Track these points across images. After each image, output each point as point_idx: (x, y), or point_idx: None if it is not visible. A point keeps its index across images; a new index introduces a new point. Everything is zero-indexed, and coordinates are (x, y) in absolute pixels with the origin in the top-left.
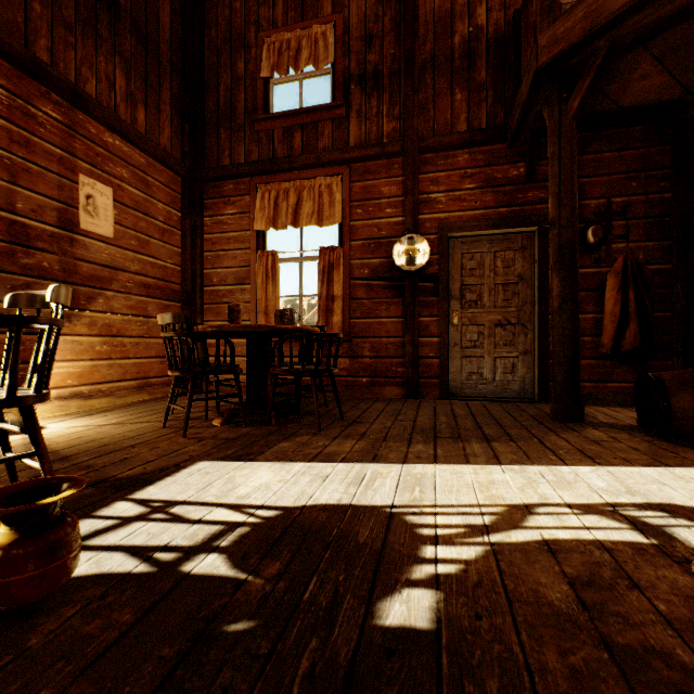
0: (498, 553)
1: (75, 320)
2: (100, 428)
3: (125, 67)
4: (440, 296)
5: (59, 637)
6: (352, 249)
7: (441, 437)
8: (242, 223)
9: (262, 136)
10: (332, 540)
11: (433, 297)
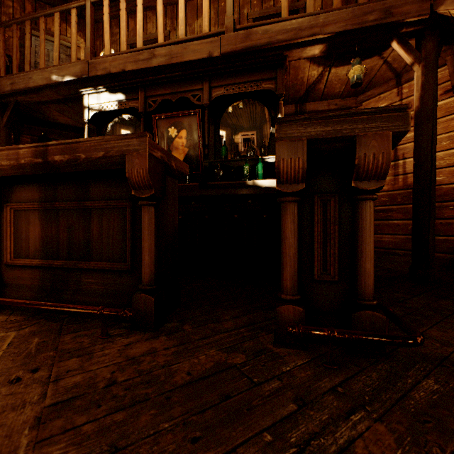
0: None
1: None
2: None
3: None
4: None
5: None
6: None
7: None
8: None
9: None
10: None
11: None
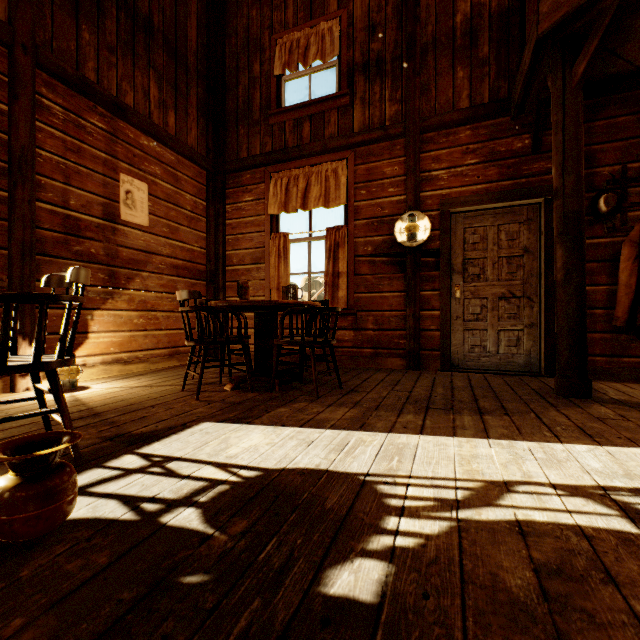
0: (463, 530)
1: (116, 297)
2: (131, 390)
3: (158, 79)
4: (442, 270)
5: (45, 571)
6: (357, 228)
7: (433, 408)
8: (257, 209)
9: (275, 128)
10: (300, 503)
11: (434, 272)
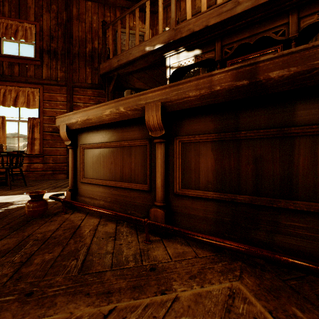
0: None
1: None
2: None
3: None
4: None
5: None
6: (44, 120)
7: (59, 187)
8: None
9: None
10: None
11: None
